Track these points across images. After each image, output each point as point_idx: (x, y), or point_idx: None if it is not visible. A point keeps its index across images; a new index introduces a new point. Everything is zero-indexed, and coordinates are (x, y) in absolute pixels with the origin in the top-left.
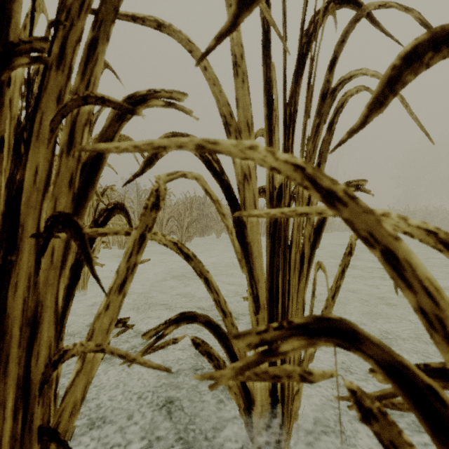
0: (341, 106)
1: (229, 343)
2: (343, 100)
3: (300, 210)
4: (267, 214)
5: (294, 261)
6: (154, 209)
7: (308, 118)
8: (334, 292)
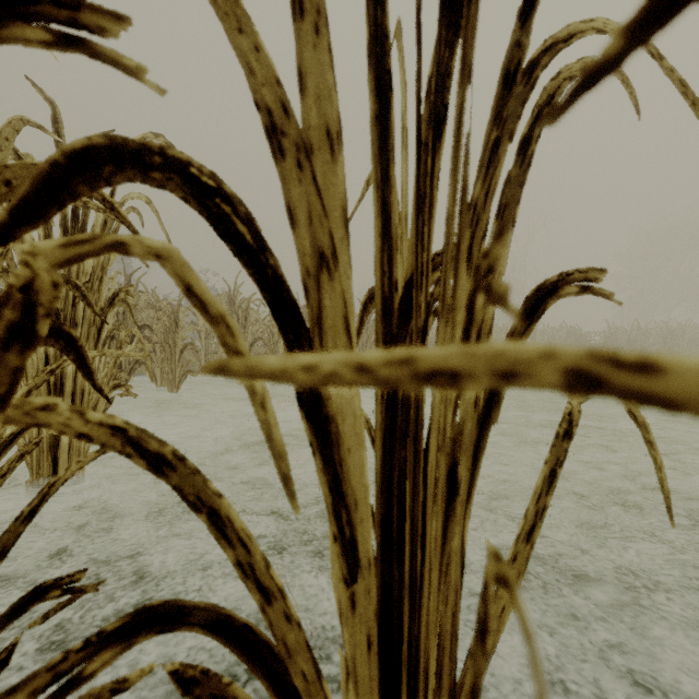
0: (548, 103)
1: (277, 665)
2: (552, 89)
3: (428, 359)
4: (309, 371)
5: (434, 472)
6: (17, 343)
7: (468, 81)
8: (534, 522)
